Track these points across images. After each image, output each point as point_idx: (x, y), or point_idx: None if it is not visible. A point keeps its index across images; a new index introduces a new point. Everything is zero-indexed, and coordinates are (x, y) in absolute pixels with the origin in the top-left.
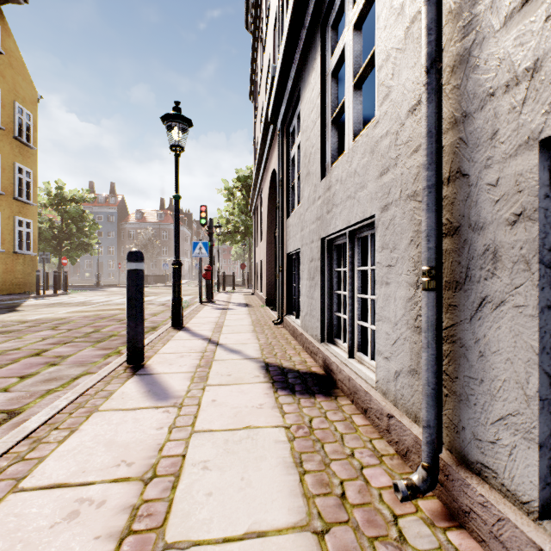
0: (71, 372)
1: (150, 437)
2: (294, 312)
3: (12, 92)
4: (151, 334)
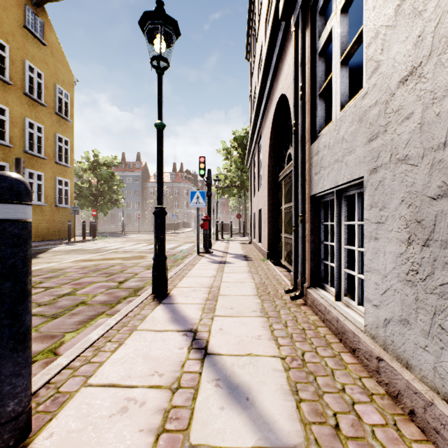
0: None
1: None
2: (325, 284)
3: (54, 76)
4: (126, 303)
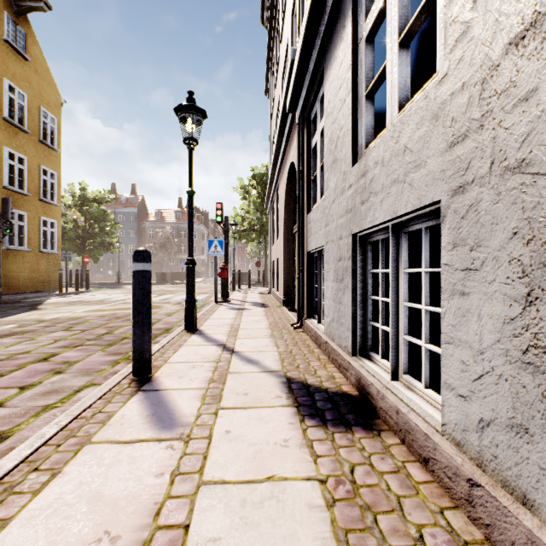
0: (74, 382)
1: (146, 490)
2: (316, 315)
3: (38, 97)
4: (163, 337)
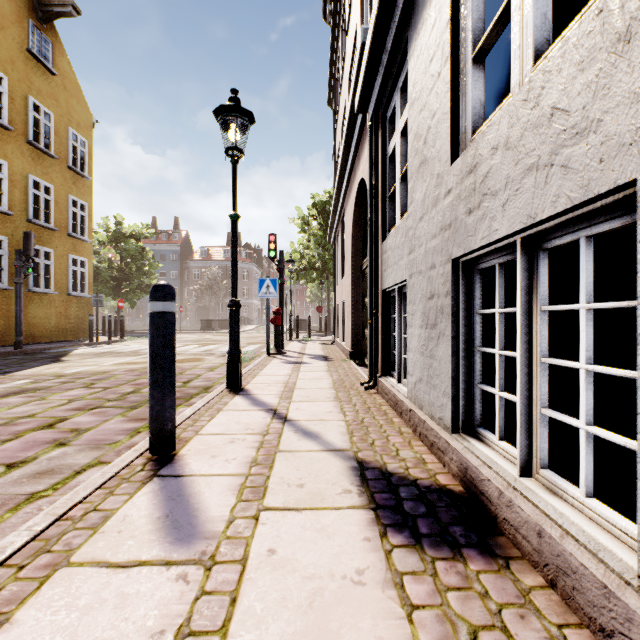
0: (77, 459)
1: None
2: (394, 372)
3: (66, 117)
4: (200, 398)
